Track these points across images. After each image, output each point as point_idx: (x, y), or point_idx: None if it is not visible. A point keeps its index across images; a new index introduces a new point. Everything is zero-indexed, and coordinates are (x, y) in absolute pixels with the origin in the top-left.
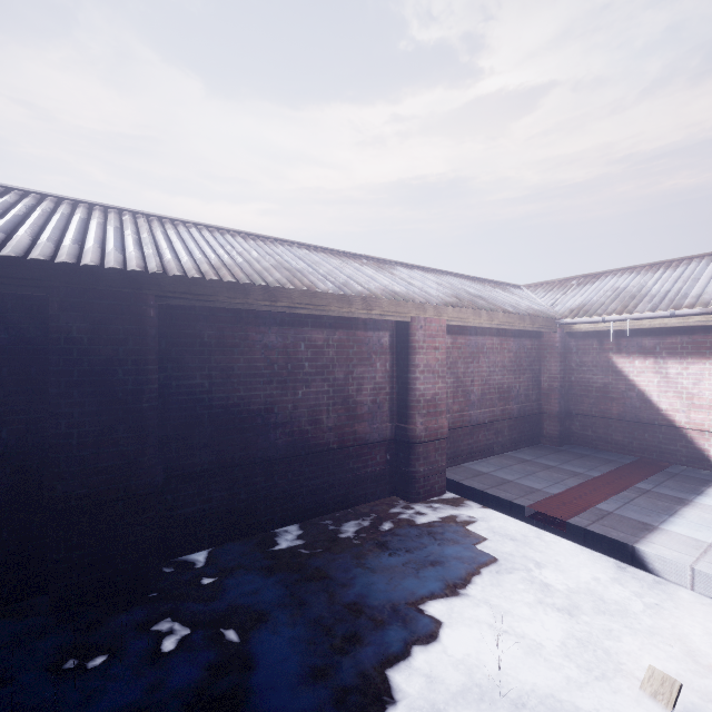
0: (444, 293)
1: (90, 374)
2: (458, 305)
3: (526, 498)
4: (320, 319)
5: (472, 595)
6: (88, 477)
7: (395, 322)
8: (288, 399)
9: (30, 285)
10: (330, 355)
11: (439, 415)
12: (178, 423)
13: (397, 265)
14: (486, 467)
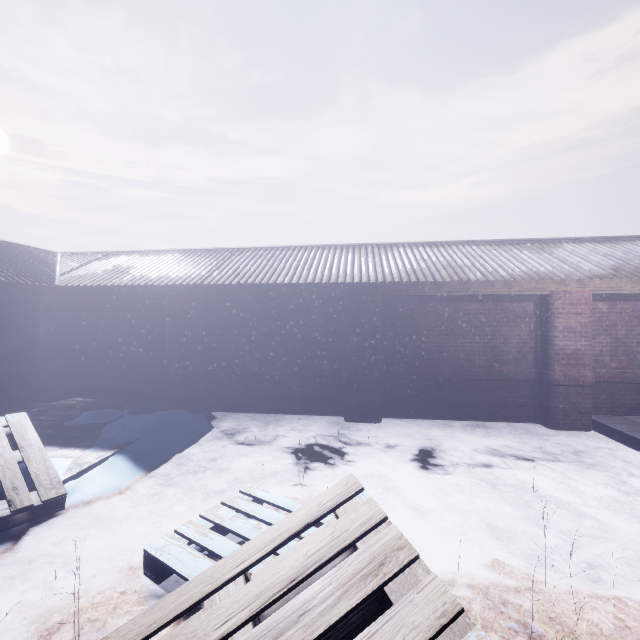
0: (601, 265)
1: (357, 327)
2: (609, 276)
3: None
4: (473, 297)
5: (555, 469)
6: (356, 369)
7: (539, 294)
8: (451, 345)
9: (338, 293)
10: (481, 319)
11: (582, 367)
12: (391, 352)
13: (567, 241)
14: None
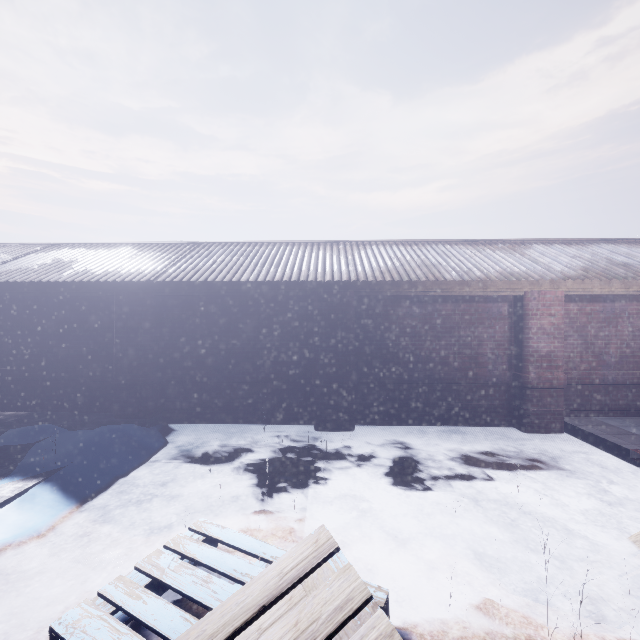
0: (572, 266)
1: (328, 329)
2: (580, 277)
3: (637, 446)
4: (449, 297)
5: (535, 479)
6: (328, 374)
7: (513, 295)
8: (426, 348)
9: (308, 292)
10: (456, 320)
11: (555, 369)
12: (364, 355)
13: (536, 243)
14: (618, 423)
